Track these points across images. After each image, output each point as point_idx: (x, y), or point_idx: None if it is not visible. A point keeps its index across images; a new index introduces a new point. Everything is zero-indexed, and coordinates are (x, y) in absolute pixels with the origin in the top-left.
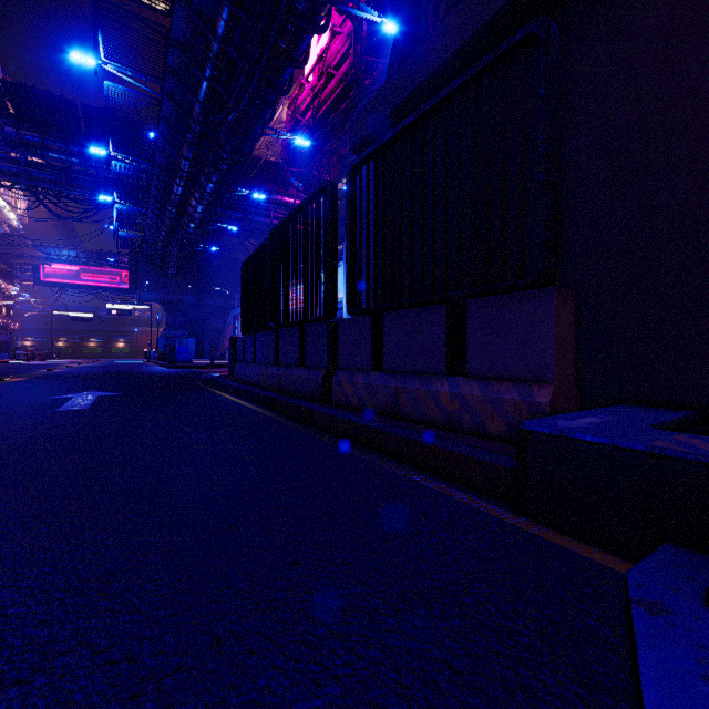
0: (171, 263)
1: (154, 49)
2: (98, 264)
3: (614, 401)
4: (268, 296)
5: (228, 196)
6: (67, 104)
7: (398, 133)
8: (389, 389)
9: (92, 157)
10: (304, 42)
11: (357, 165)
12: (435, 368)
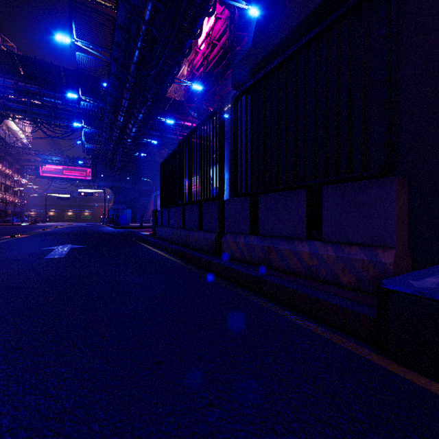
0: (116, 163)
1: (106, 31)
2: (73, 165)
3: (434, 260)
4: (178, 184)
5: (151, 122)
6: (54, 68)
7: (268, 71)
8: (263, 248)
9: (69, 100)
10: (199, 22)
11: (238, 95)
12: (298, 234)
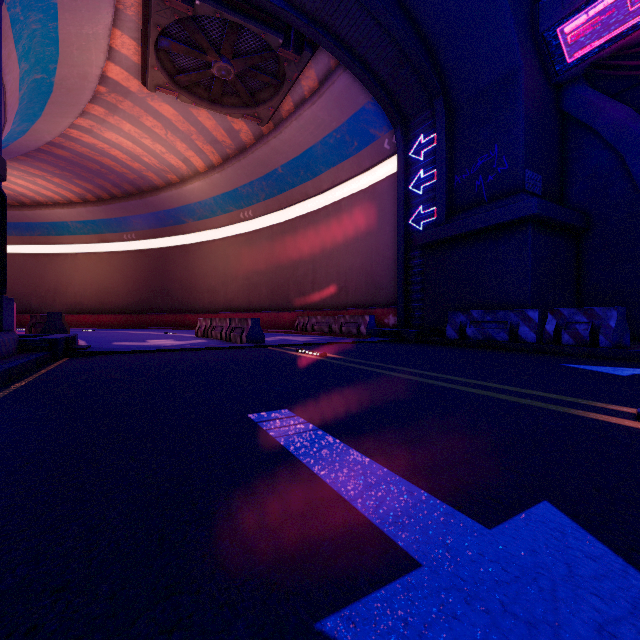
0: None
1: None
2: None
3: None
4: None
5: None
6: None
7: None
8: None
9: None
10: None
11: None
12: None
